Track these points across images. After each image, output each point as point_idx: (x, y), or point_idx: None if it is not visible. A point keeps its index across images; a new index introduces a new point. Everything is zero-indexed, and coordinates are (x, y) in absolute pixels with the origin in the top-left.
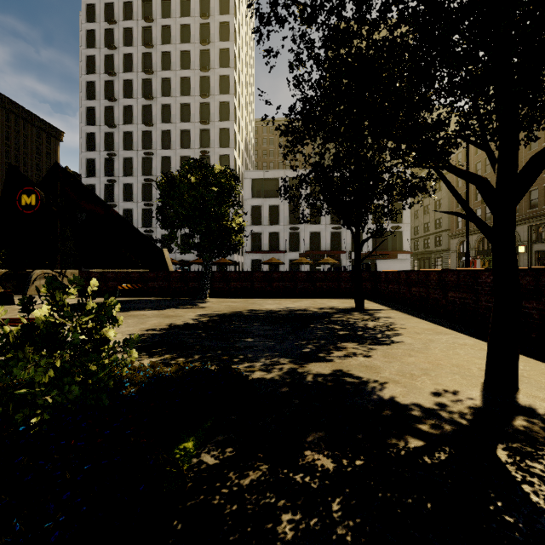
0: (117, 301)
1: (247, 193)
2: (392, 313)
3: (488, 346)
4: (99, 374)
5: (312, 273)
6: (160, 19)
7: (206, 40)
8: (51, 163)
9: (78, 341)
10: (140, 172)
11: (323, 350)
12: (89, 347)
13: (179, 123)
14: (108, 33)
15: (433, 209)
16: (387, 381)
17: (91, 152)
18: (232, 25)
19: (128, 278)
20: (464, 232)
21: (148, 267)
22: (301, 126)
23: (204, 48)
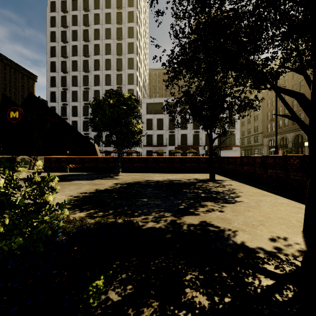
0: (66, 174)
1: (144, 111)
2: (232, 182)
3: (306, 206)
4: (38, 228)
5: (182, 158)
6: (93, 10)
7: (120, 22)
8: (30, 94)
9: (24, 204)
10: (82, 99)
11: (192, 207)
12: (33, 208)
13: (104, 70)
14: (63, 18)
15: (253, 120)
16: (237, 230)
17: (53, 88)
18: (135, 13)
19: (73, 161)
20: (271, 134)
21: (86, 155)
22: (177, 67)
23: (119, 26)
